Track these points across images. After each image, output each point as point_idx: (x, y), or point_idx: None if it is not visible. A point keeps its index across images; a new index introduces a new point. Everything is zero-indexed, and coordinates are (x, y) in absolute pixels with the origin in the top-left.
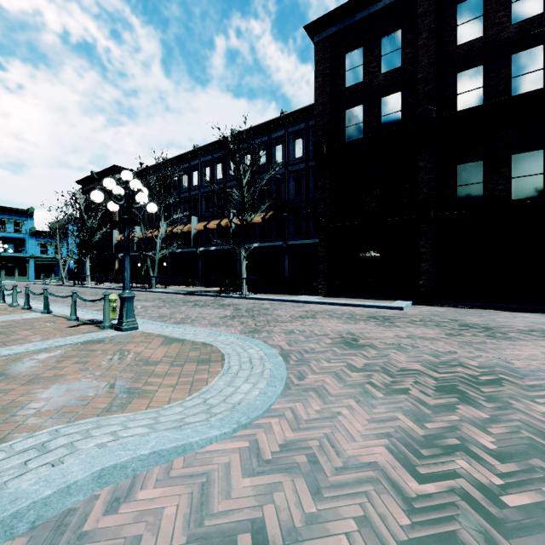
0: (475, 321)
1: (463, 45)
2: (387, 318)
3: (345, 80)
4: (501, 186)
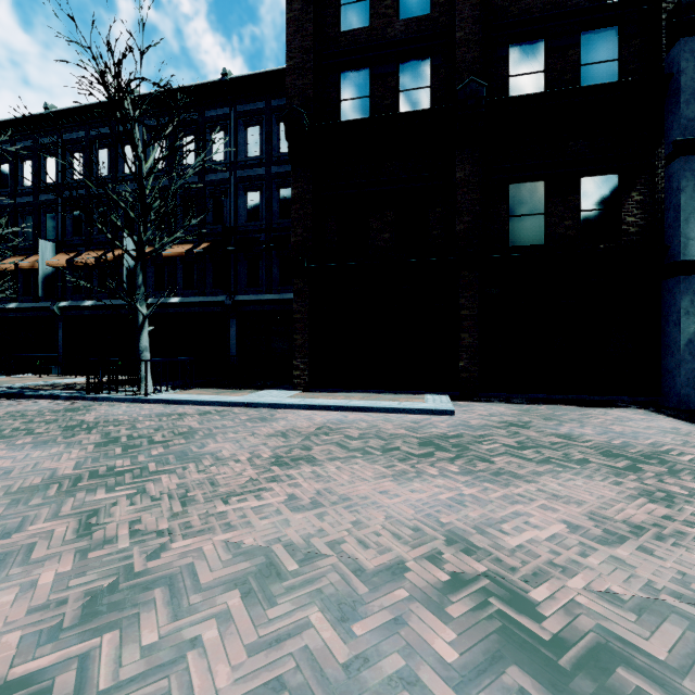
0: (597, 437)
1: (519, 2)
2: (460, 445)
3: (339, 19)
4: (569, 222)
